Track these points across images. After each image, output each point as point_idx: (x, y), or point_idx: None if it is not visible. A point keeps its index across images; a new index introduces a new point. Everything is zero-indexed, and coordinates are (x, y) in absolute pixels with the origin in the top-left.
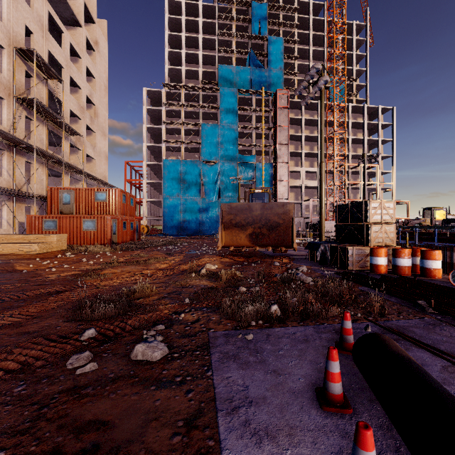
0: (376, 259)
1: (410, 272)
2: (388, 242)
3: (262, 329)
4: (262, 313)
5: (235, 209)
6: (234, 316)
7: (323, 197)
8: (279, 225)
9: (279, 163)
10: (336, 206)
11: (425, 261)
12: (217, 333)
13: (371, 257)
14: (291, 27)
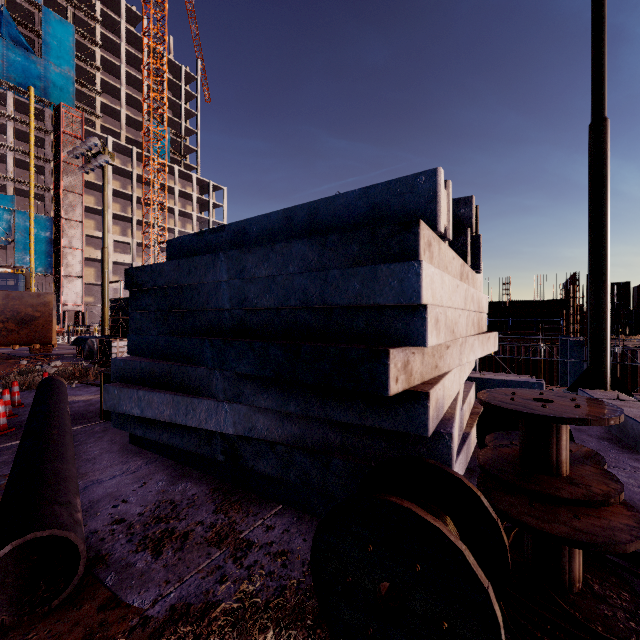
0: None
1: None
2: None
3: None
4: None
5: None
6: None
7: (107, 287)
8: (36, 319)
9: (66, 221)
10: (111, 300)
11: None
12: None
13: None
14: (90, 18)
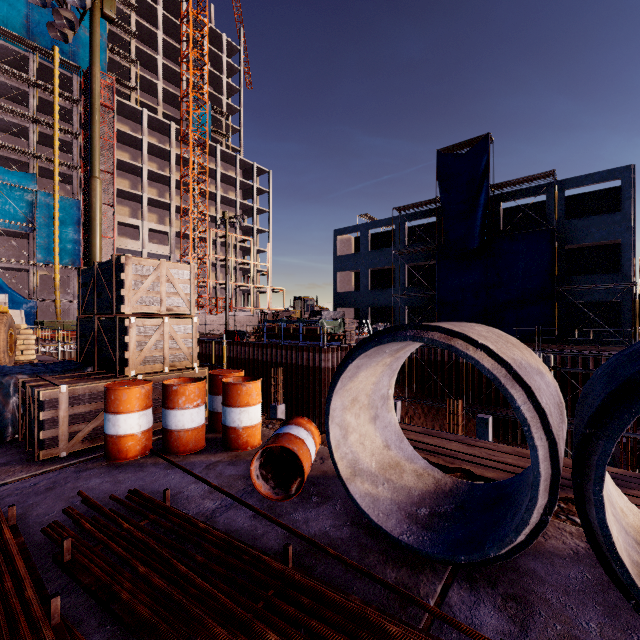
0: (115, 419)
1: (201, 441)
2: (180, 361)
3: None
4: None
5: None
6: None
7: (98, 255)
8: None
9: None
10: (79, 271)
11: (229, 410)
12: None
13: (105, 413)
14: None
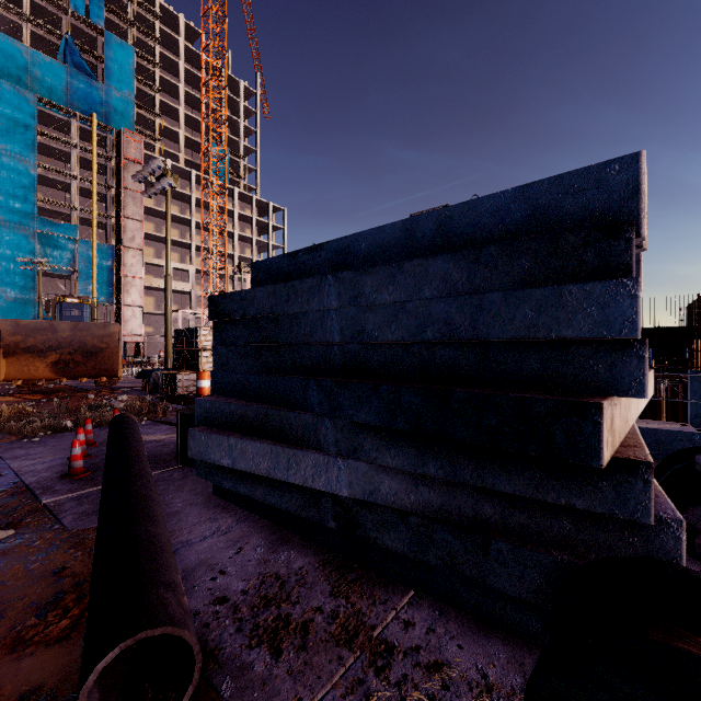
0: (200, 382)
1: None
2: None
3: (50, 435)
4: (52, 426)
5: (27, 328)
6: (20, 432)
7: (170, 316)
8: (102, 351)
9: (127, 249)
10: (175, 330)
11: None
12: (1, 443)
13: (197, 380)
14: (150, 38)
